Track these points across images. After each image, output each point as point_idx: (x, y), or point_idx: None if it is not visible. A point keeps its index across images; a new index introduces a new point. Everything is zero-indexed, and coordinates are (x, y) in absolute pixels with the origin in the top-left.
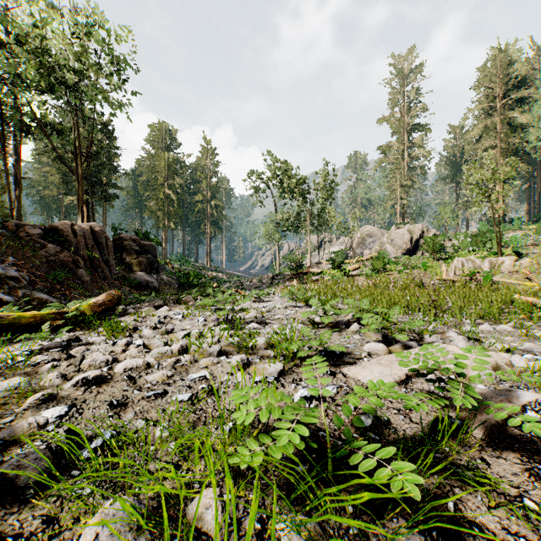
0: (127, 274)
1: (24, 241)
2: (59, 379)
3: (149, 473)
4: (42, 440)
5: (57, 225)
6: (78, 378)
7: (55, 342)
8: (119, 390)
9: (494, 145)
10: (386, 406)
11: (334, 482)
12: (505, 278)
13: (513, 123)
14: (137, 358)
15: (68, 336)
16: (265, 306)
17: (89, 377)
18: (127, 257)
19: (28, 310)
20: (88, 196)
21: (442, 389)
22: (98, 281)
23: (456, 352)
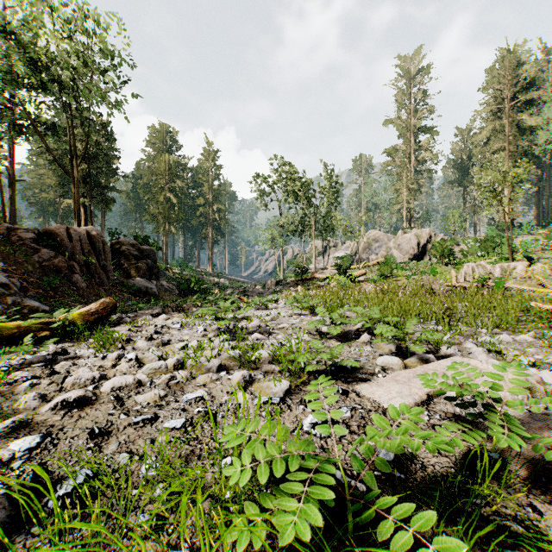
0: (125, 280)
1: (16, 245)
2: (37, 401)
3: (127, 530)
4: (4, 482)
5: (51, 229)
6: (57, 400)
7: (38, 356)
8: (104, 413)
9: (502, 148)
10: (408, 433)
11: (355, 540)
12: (517, 284)
13: (522, 126)
14: (127, 375)
15: (55, 348)
16: (269, 314)
17: (69, 399)
18: (125, 262)
19: (18, 319)
20: (85, 199)
21: (475, 416)
22: (95, 288)
23: (480, 367)
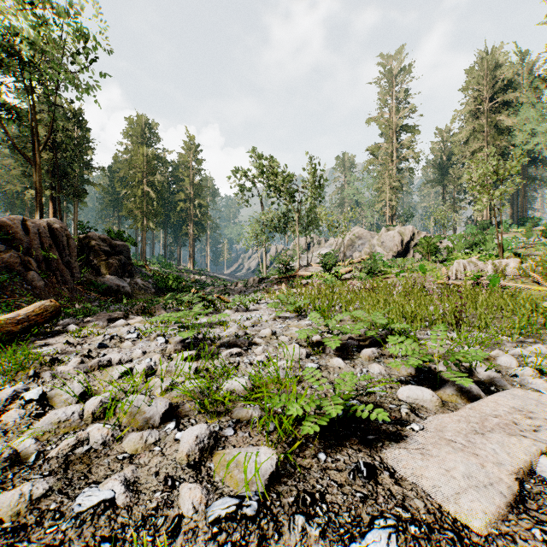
0: (94, 277)
1: None
2: None
3: None
4: None
5: (4, 220)
6: None
7: None
8: None
9: (481, 148)
10: None
11: None
12: (511, 282)
13: (500, 127)
14: None
15: None
16: (250, 318)
17: None
18: (94, 258)
19: None
20: (53, 191)
21: None
22: (55, 286)
23: None
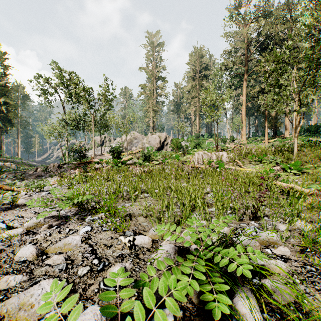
0: None
1: None
2: None
3: None
4: None
5: None
6: None
7: None
8: None
9: (196, 96)
10: None
11: None
12: (226, 165)
13: (203, 87)
14: None
15: None
16: None
17: None
18: None
19: None
20: None
21: None
22: None
23: None
